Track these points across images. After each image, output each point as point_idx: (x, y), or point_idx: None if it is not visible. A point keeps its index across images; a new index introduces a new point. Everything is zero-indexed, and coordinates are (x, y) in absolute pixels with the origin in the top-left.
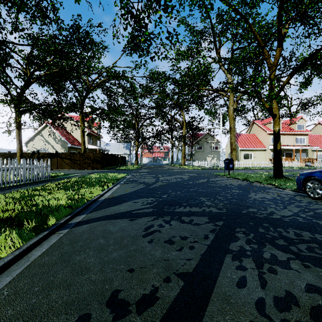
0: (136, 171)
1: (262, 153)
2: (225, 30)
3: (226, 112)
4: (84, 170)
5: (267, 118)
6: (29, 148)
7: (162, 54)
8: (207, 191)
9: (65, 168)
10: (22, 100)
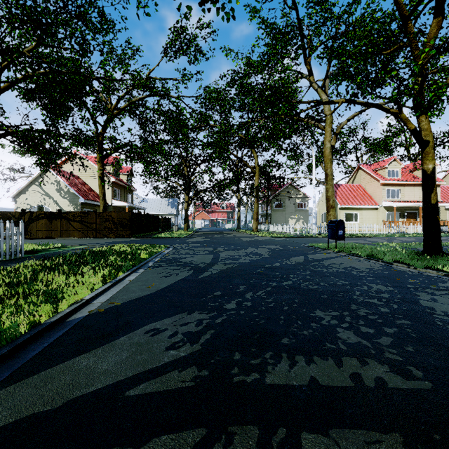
0: (183, 240)
1: (372, 212)
2: (319, 25)
3: (318, 153)
4: (102, 238)
5: (380, 162)
6: (20, 205)
7: (224, 9)
8: (319, 288)
9: (73, 235)
10: None
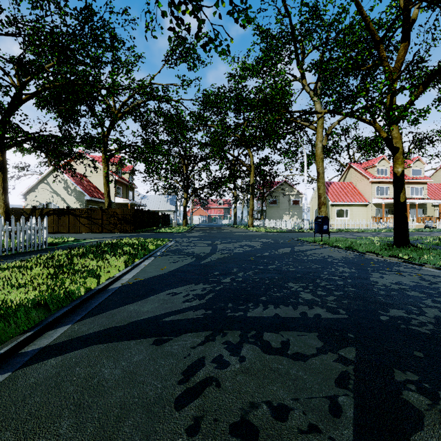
0: (183, 235)
1: (362, 209)
2: (311, 33)
3: (311, 152)
4: (107, 233)
5: (370, 160)
6: (30, 202)
7: (221, 45)
8: (296, 270)
9: (81, 230)
10: (2, 125)
